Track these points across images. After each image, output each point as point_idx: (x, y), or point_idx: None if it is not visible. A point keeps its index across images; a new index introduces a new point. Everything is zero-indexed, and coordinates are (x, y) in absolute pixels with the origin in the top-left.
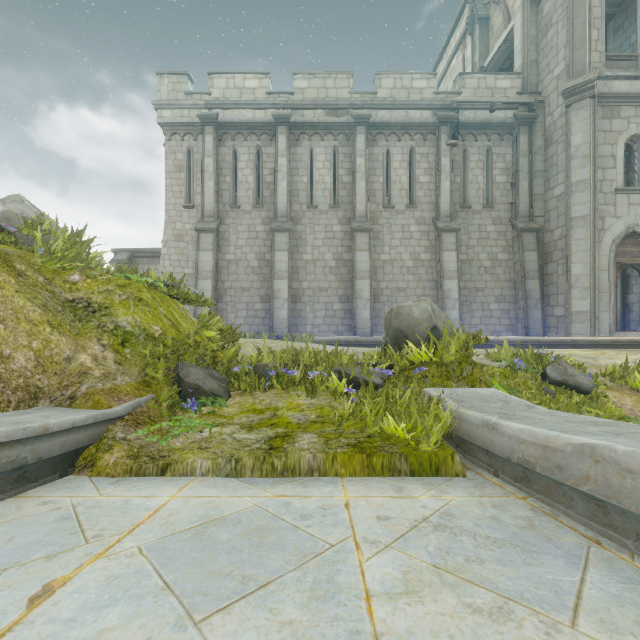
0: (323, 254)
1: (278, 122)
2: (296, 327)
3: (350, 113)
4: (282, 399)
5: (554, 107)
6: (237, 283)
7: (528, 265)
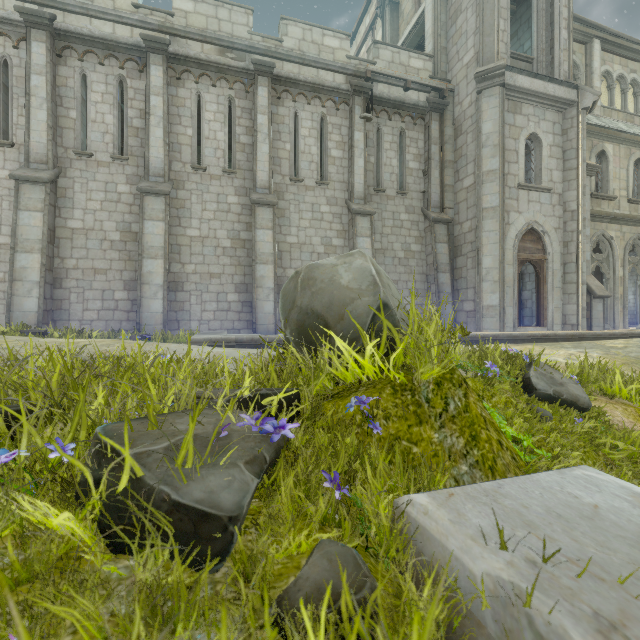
0: (214, 230)
1: (150, 47)
2: (177, 323)
3: (250, 58)
4: None
5: (464, 96)
6: (87, 262)
7: (440, 257)
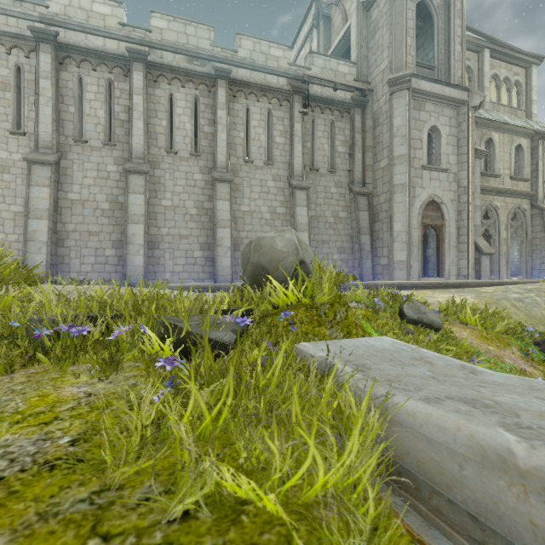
0: (184, 201)
1: (133, 57)
2: (154, 274)
3: (211, 65)
4: (32, 388)
5: (380, 95)
6: (83, 226)
7: (362, 223)
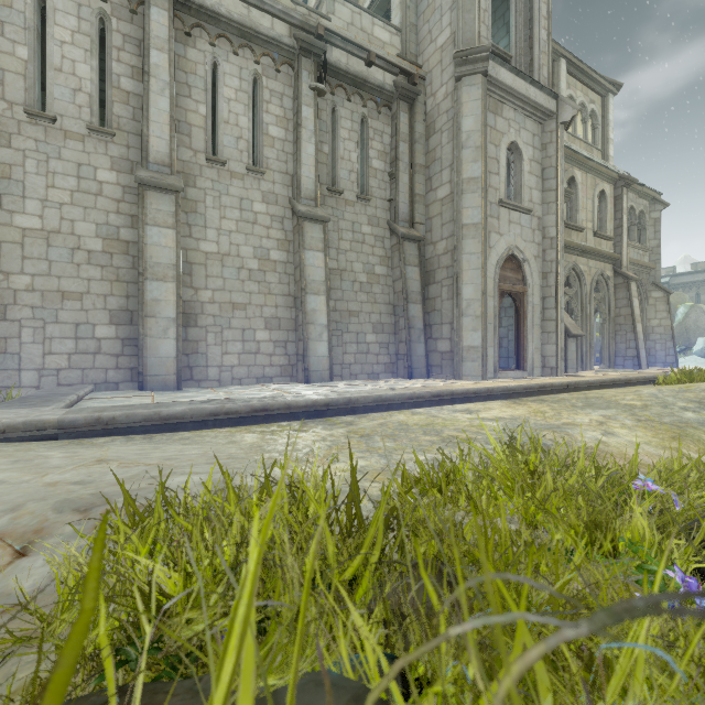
0: (71, 222)
1: None
2: None
3: None
4: None
5: (438, 86)
6: None
7: (411, 284)
